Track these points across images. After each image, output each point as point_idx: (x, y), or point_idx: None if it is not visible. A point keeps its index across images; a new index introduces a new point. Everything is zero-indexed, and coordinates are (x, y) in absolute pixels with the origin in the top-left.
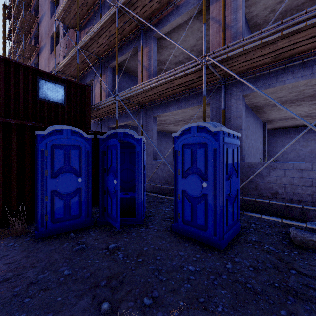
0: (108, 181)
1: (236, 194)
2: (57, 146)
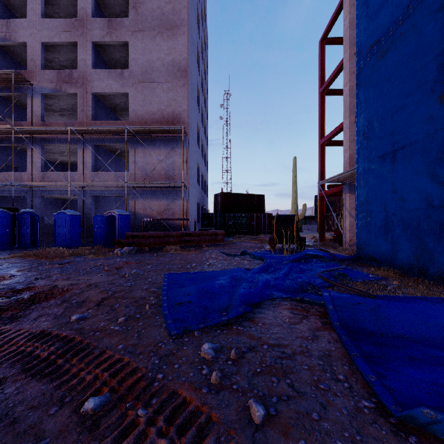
0: (23, 230)
1: (79, 233)
2: None
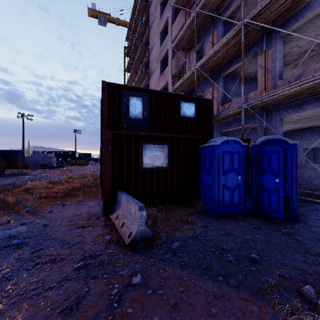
0: (265, 180)
1: None
2: (225, 152)
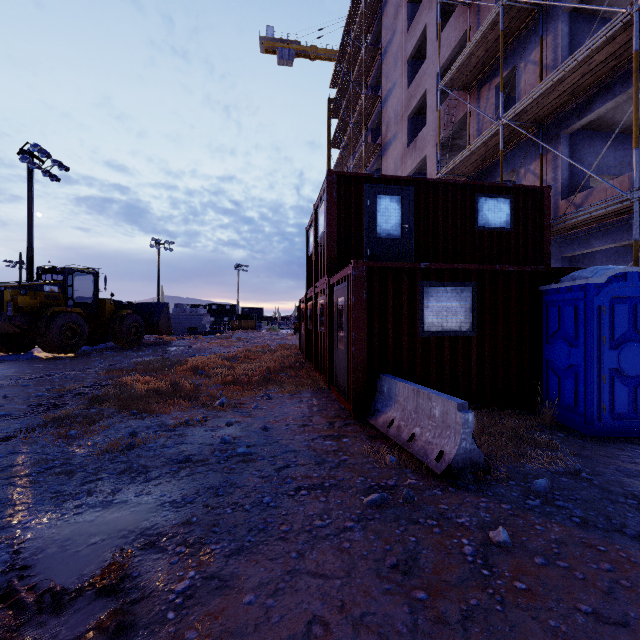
0: None
1: None
2: (615, 300)
